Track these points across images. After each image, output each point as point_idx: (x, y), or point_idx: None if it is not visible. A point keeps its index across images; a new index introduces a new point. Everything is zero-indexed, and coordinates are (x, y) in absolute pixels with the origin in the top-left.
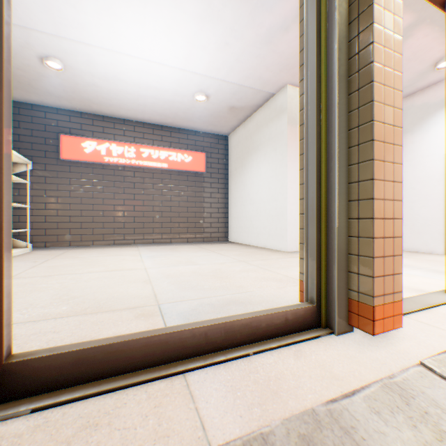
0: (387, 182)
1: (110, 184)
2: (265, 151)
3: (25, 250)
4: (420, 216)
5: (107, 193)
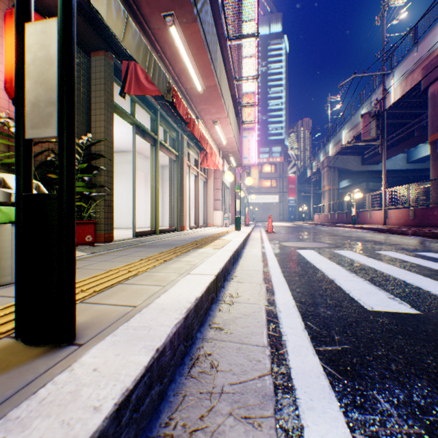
0: (185, 207)
1: None
2: (119, 177)
3: None
4: None
5: None
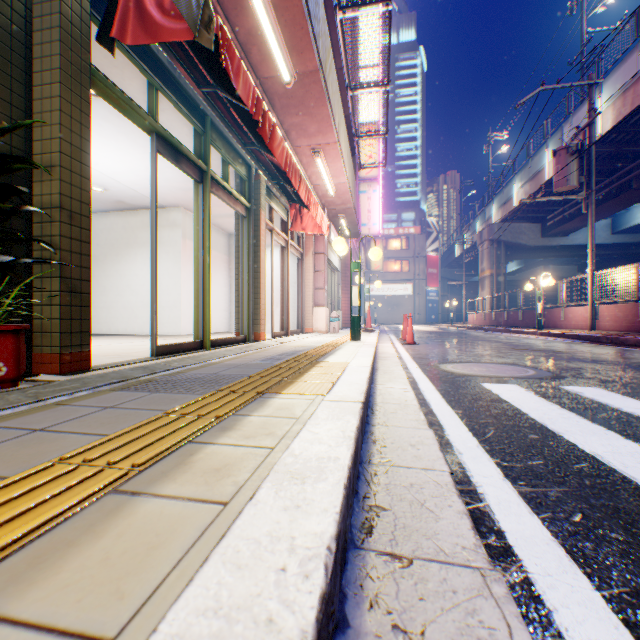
0: (263, 300)
1: None
2: None
3: None
4: None
5: None
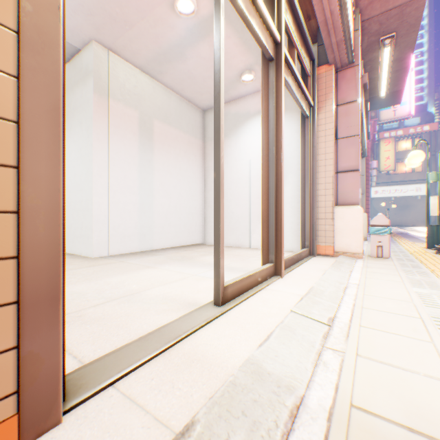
0: None
1: None
2: (71, 124)
3: None
4: (235, 214)
5: None
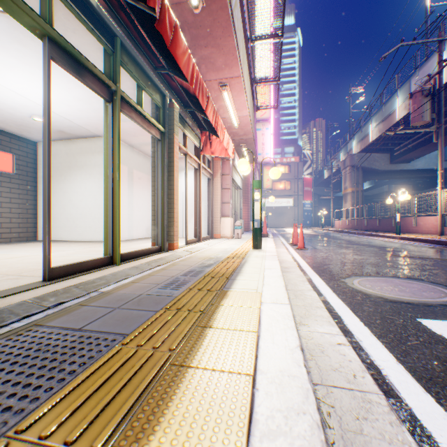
0: (176, 213)
1: None
2: (91, 172)
3: None
4: None
5: None
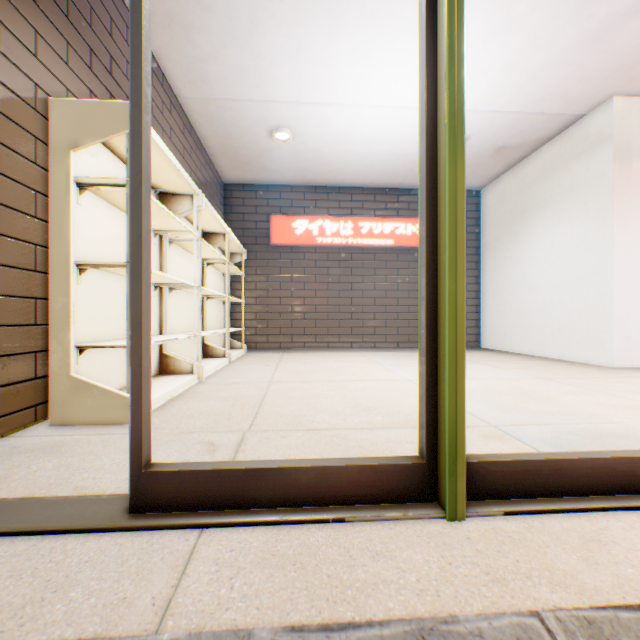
0: None
1: (322, 271)
2: (560, 208)
3: (242, 351)
4: None
5: (319, 283)
